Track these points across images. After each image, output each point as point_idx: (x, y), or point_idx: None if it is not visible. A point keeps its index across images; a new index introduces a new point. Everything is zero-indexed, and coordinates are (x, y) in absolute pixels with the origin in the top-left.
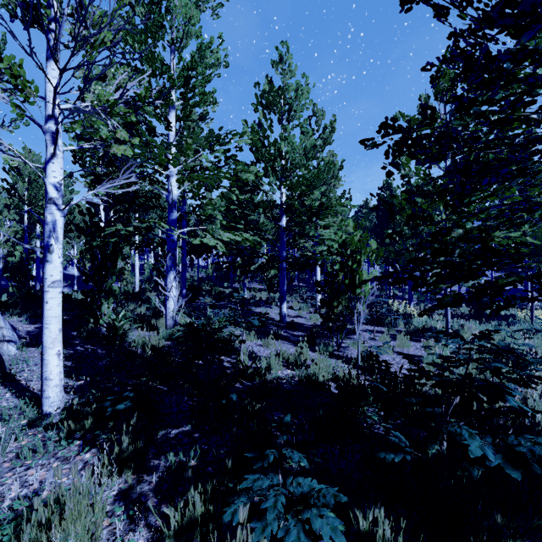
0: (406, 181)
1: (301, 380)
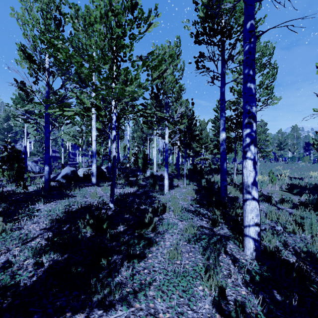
0: None
1: None
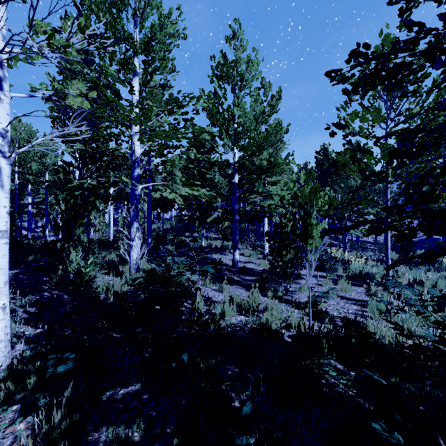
0: (348, 140)
1: (255, 328)
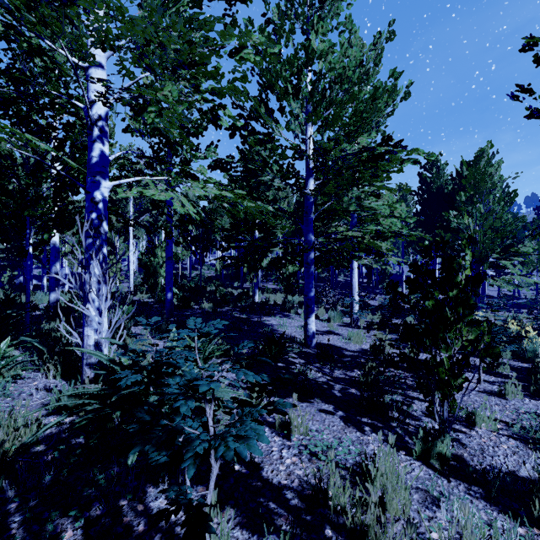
0: None
1: None
